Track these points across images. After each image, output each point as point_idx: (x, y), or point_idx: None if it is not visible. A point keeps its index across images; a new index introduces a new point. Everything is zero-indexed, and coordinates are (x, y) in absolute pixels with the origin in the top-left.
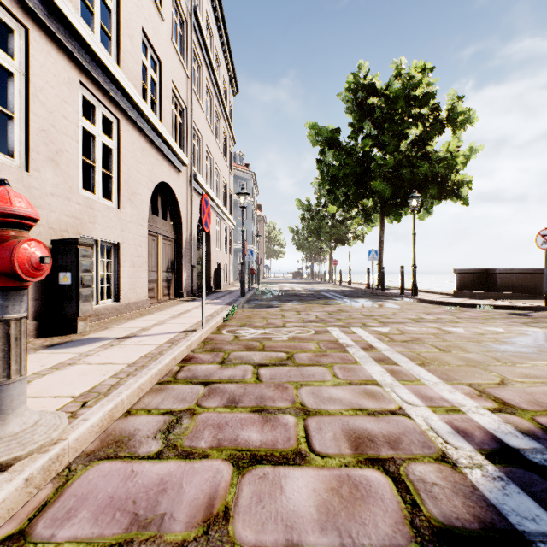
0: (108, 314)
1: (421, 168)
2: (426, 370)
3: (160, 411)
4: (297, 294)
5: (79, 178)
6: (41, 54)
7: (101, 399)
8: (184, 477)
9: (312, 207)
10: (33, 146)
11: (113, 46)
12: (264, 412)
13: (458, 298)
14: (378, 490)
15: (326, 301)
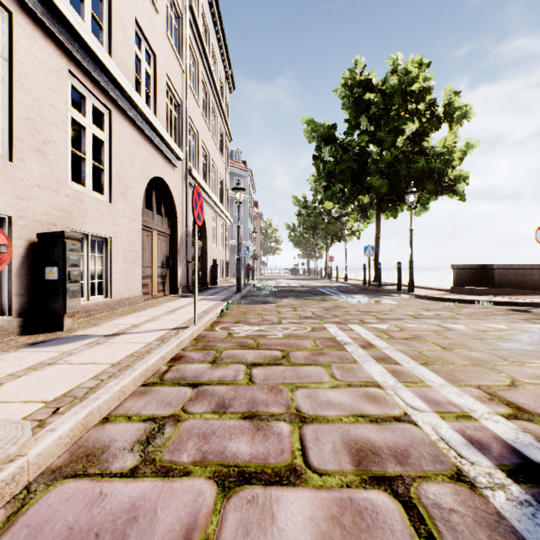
0: (100, 311)
1: (418, 164)
2: (430, 370)
3: (141, 417)
4: (294, 290)
5: (68, 170)
6: (26, 39)
7: (75, 405)
8: (159, 501)
9: (308, 203)
10: (17, 135)
11: (104, 36)
12: (256, 419)
13: (456, 294)
14: (386, 518)
15: (323, 297)
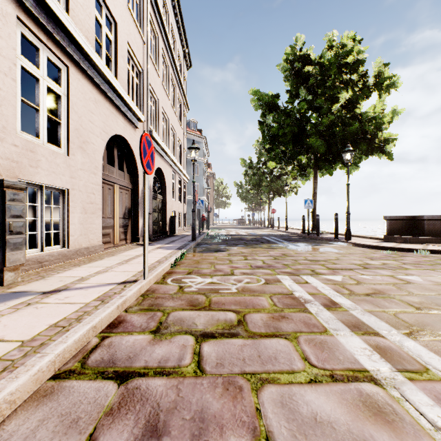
0: (54, 261)
1: (353, 126)
2: (425, 346)
3: None
4: (242, 238)
5: (18, 119)
6: None
7: None
8: None
9: (253, 164)
10: None
11: None
12: None
13: (390, 243)
14: None
15: (269, 245)
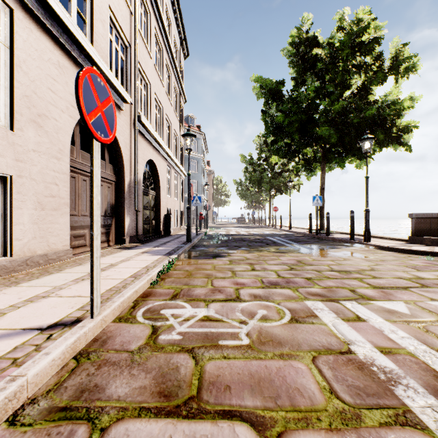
0: None
1: (370, 112)
2: None
3: None
4: (244, 239)
5: None
6: None
7: None
8: None
9: (254, 161)
10: None
11: None
12: None
13: (420, 245)
14: None
15: (277, 247)
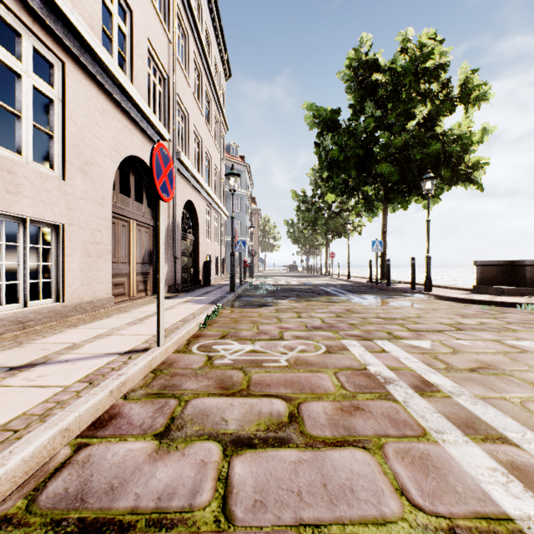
0: (43, 320)
1: (434, 148)
2: None
3: None
4: (294, 289)
5: None
6: None
7: None
8: None
9: (308, 198)
10: None
11: None
12: None
13: (483, 295)
14: None
15: (329, 297)
